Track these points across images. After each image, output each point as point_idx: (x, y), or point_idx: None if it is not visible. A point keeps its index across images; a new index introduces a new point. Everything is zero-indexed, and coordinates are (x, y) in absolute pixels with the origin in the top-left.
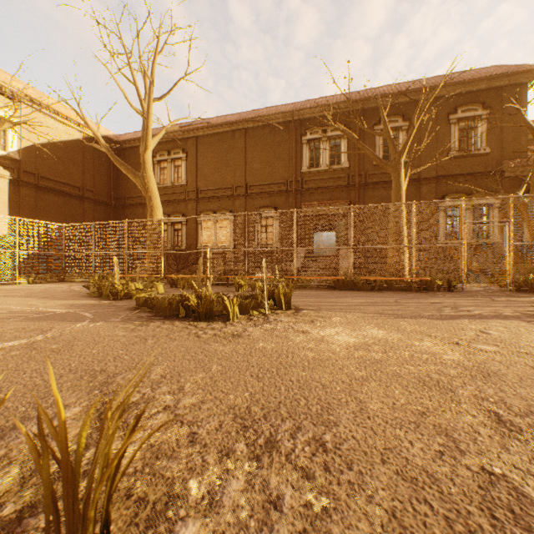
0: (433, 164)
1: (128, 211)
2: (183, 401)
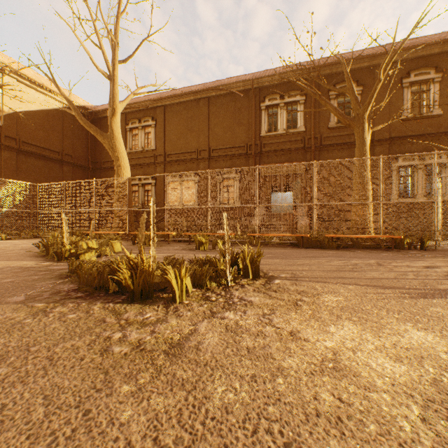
0: (386, 126)
1: (103, 174)
2: None
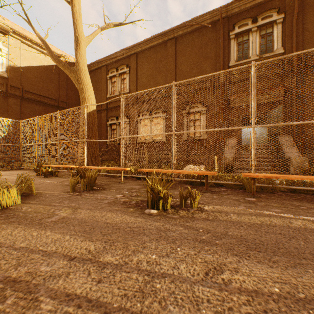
0: None
1: None
2: None
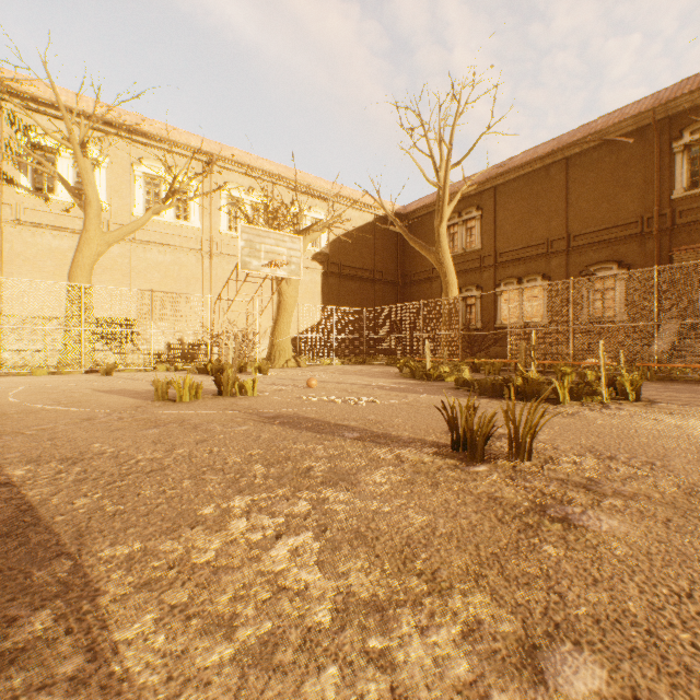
0: None
1: (413, 288)
2: (540, 437)
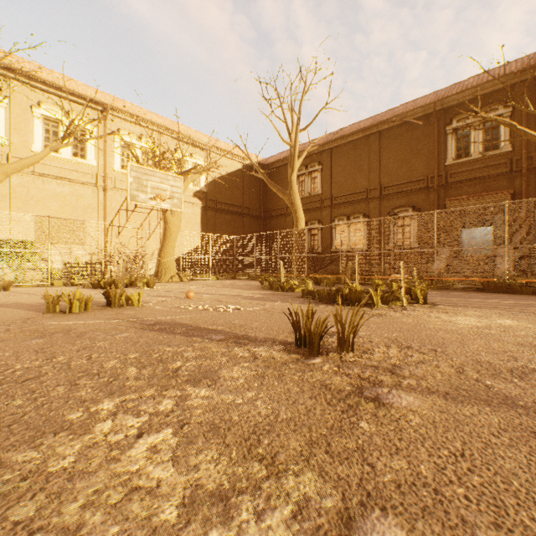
0: None
1: (273, 221)
2: (360, 333)
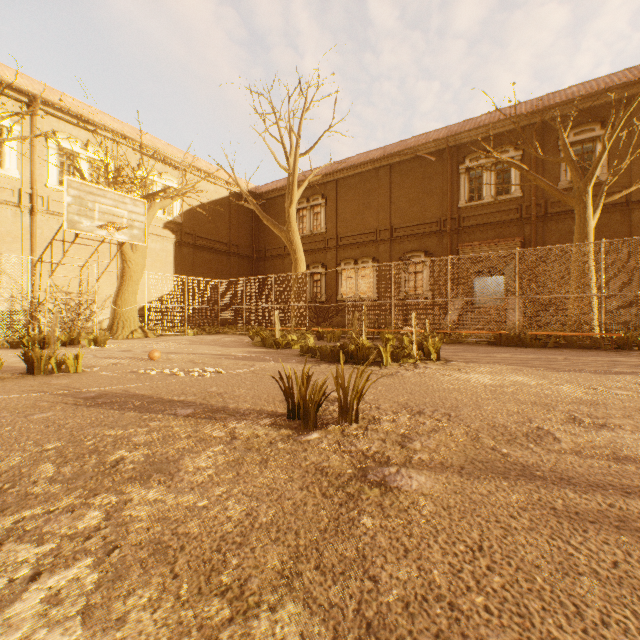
0: None
1: (268, 263)
2: (367, 398)
